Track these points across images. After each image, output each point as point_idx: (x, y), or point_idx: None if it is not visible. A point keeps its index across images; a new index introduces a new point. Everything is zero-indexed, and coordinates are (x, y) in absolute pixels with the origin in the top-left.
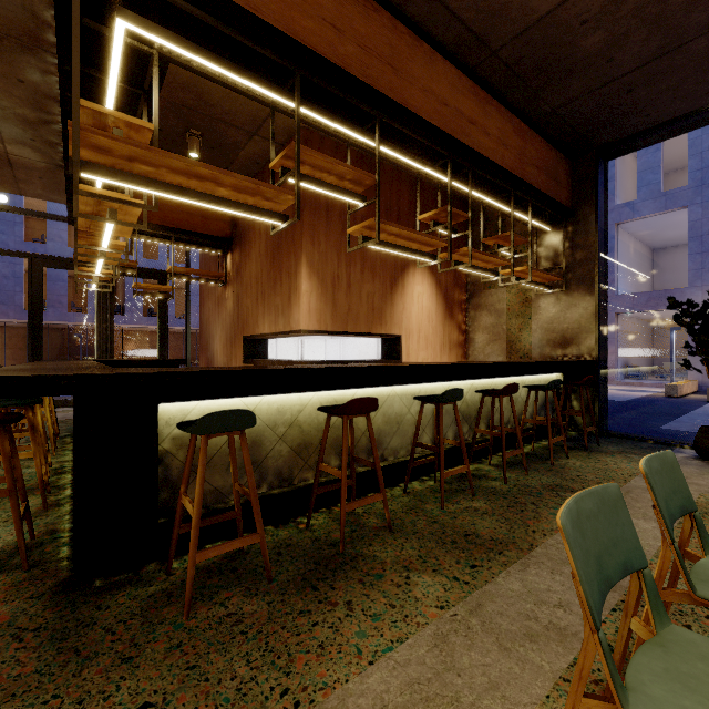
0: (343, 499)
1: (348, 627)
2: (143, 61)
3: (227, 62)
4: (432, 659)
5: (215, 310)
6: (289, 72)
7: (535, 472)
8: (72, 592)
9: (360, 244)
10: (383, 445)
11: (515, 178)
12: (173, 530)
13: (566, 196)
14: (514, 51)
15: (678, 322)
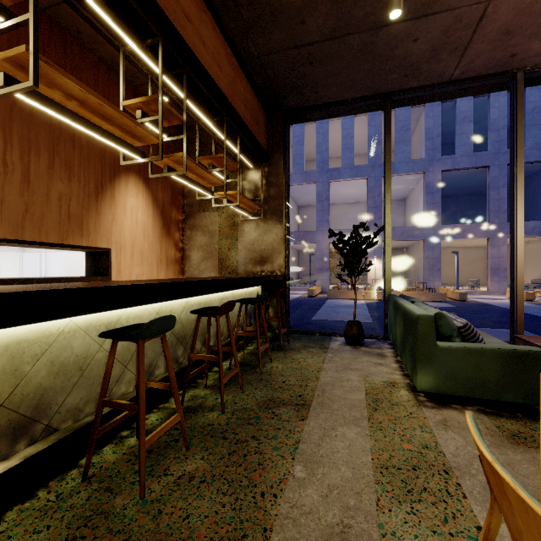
0: None
1: None
2: None
3: None
4: None
5: None
6: None
7: (249, 386)
8: None
9: (2, 87)
10: (51, 410)
11: (228, 103)
12: None
13: (264, 142)
14: None
15: (335, 247)
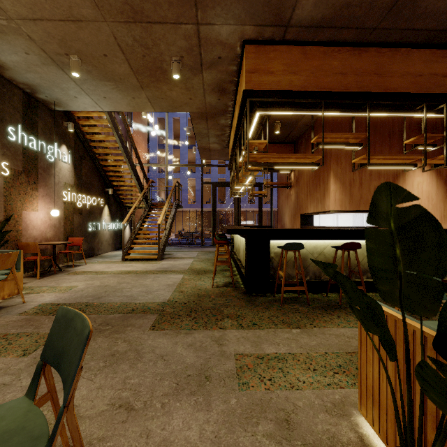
0: None
1: (336, 320)
2: (263, 117)
3: (293, 109)
4: None
5: (285, 201)
6: (319, 102)
7: None
8: (248, 294)
9: (359, 167)
10: None
11: None
12: (275, 282)
13: None
14: None
15: None
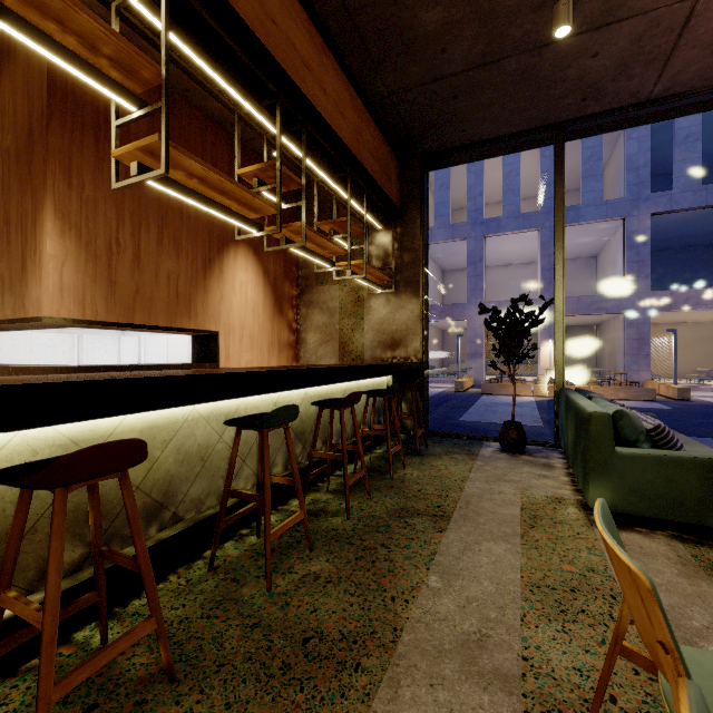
0: (45, 678)
1: None
2: None
3: None
4: None
5: None
6: None
7: (378, 493)
8: None
9: (135, 176)
10: (177, 498)
11: (353, 157)
12: None
13: (396, 196)
14: None
15: (487, 327)
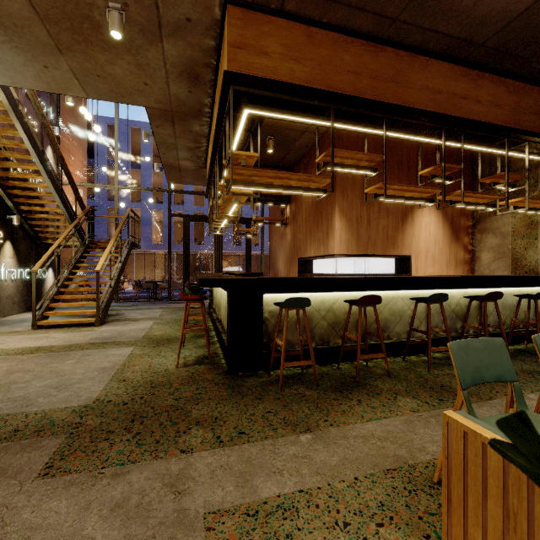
0: (358, 352)
1: (357, 408)
2: (252, 120)
3: (294, 113)
4: (402, 427)
5: (279, 242)
6: (327, 108)
7: (520, 361)
8: (231, 375)
9: (373, 199)
10: (389, 329)
11: (508, 129)
12: (271, 354)
13: None
14: (499, 39)
15: None
